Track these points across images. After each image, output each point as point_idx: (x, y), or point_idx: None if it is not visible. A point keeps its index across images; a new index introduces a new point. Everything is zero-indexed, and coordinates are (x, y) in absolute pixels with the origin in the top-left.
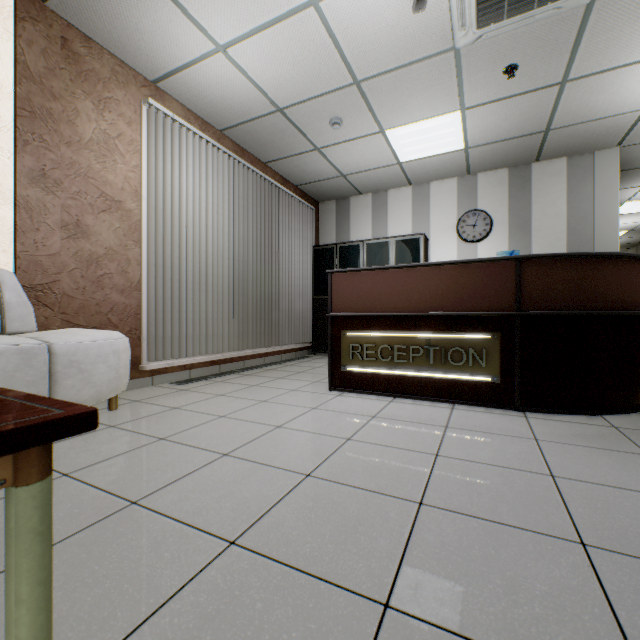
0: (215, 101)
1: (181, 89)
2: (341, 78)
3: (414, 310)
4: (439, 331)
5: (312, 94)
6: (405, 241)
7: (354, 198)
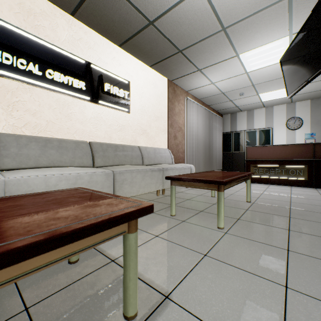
0: (202, 93)
1: (194, 91)
2: (248, 85)
3: (277, 158)
4: (286, 165)
5: (236, 89)
6: (263, 130)
7: (238, 113)
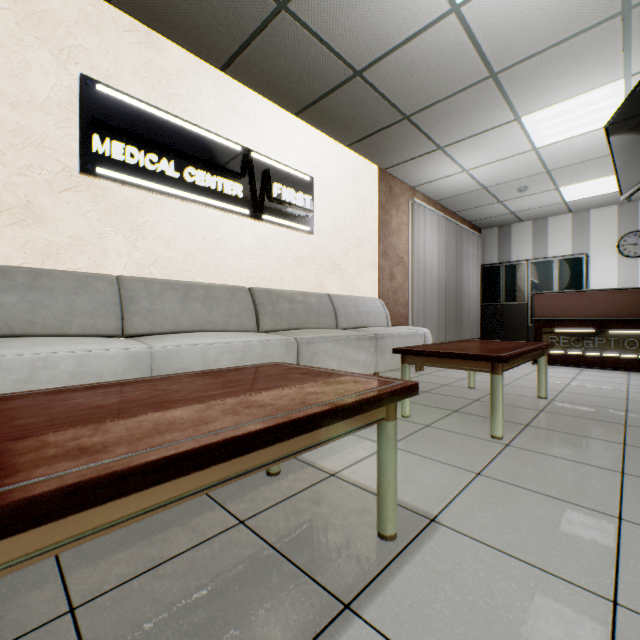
0: (444, 189)
1: (427, 187)
2: (536, 171)
3: (598, 316)
4: (617, 329)
5: (512, 179)
6: (567, 260)
7: (515, 225)
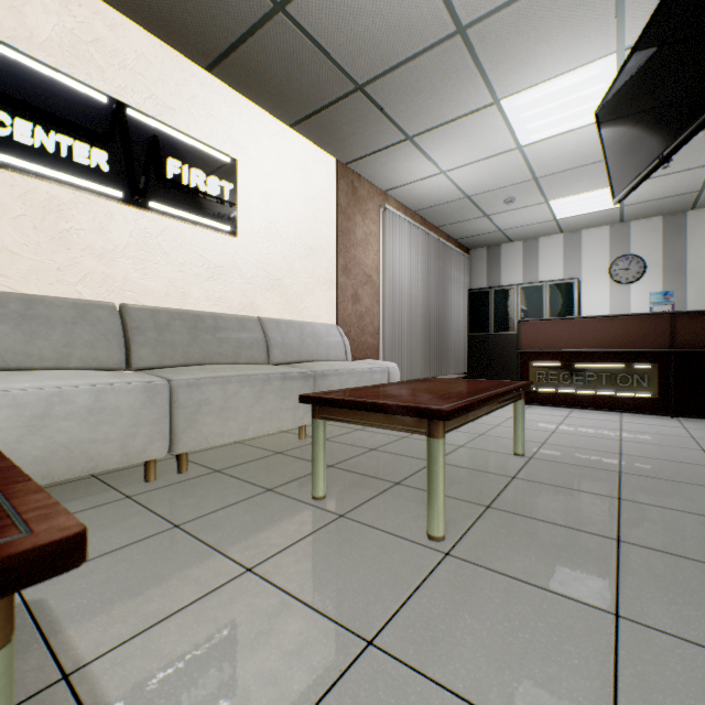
0: (421, 196)
1: (401, 193)
2: (523, 178)
3: (589, 348)
4: (609, 362)
5: (497, 187)
6: (559, 285)
7: (505, 245)
